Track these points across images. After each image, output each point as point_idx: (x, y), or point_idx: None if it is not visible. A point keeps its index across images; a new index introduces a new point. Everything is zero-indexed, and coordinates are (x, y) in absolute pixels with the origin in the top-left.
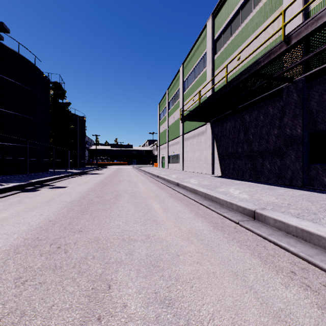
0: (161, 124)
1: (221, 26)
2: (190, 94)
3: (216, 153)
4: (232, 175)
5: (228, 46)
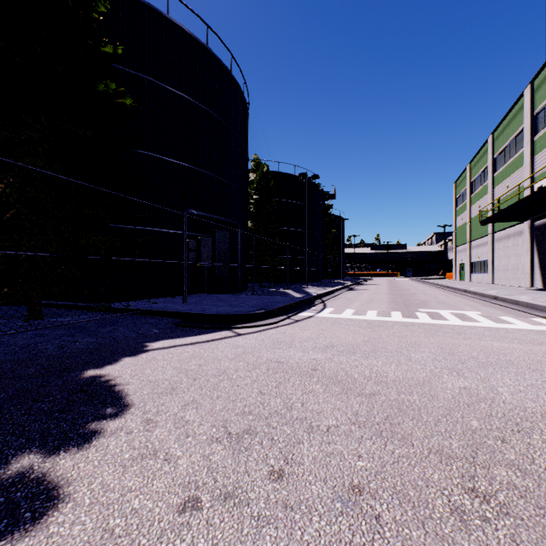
0: (459, 213)
1: (542, 101)
2: (502, 178)
3: (536, 260)
4: None
5: None
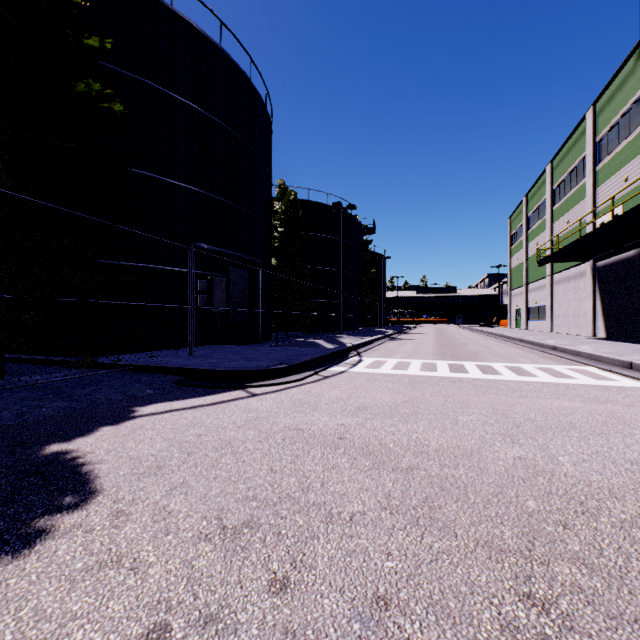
0: (514, 252)
1: (605, 126)
2: (562, 212)
3: (599, 306)
4: (618, 336)
5: (614, 158)
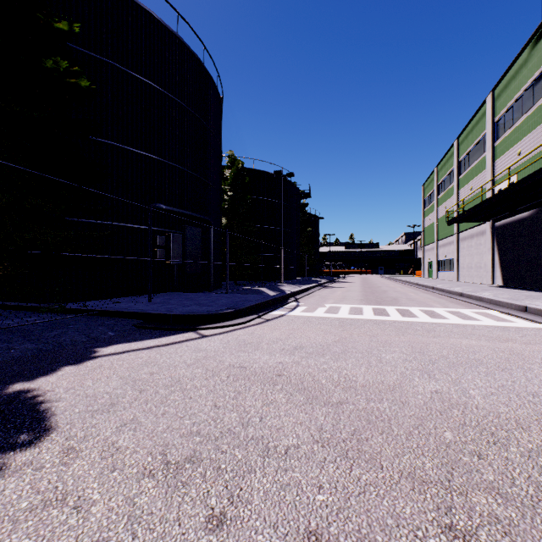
0: (427, 214)
1: (502, 109)
2: (467, 180)
3: (497, 259)
4: (513, 285)
5: (509, 135)
